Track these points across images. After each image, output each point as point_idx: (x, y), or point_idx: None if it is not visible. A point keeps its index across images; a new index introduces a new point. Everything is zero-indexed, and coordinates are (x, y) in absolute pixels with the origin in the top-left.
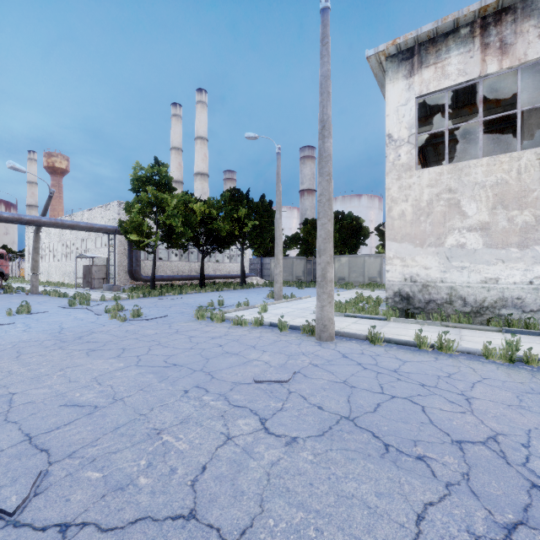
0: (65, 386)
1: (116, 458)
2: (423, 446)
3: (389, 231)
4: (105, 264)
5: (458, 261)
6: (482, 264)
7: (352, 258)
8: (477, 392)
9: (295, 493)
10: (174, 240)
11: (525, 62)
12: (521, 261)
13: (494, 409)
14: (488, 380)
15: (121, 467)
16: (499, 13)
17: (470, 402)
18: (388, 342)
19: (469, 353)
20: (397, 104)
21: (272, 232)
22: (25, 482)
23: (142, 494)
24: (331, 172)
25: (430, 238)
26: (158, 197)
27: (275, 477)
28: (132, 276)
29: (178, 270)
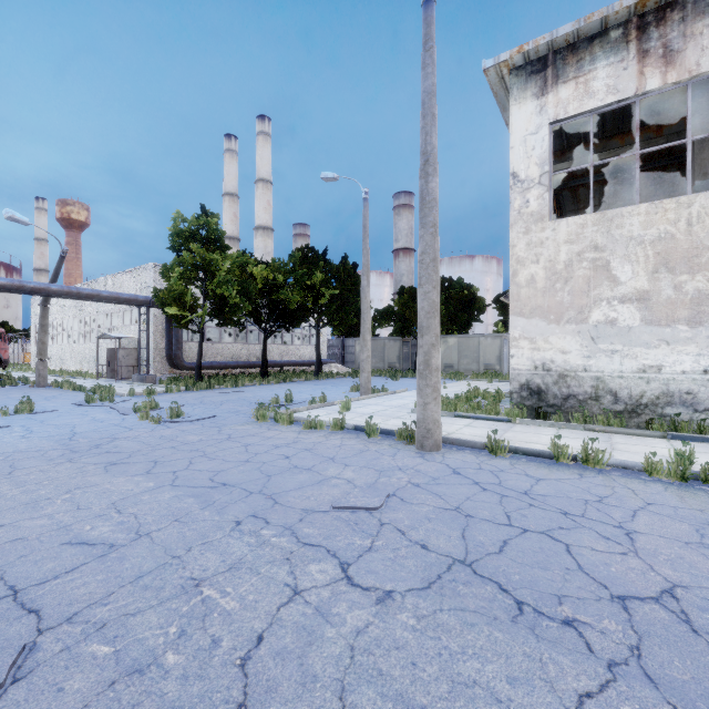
0: (71, 514)
1: (135, 623)
2: (572, 605)
3: (514, 303)
4: (135, 347)
5: (607, 342)
6: (639, 347)
7: (462, 339)
8: (640, 524)
9: (391, 678)
10: (227, 315)
11: (697, 75)
12: (693, 342)
13: (666, 549)
14: (655, 506)
15: (140, 638)
16: (663, 9)
17: (632, 538)
18: (514, 452)
19: (625, 467)
20: (525, 132)
21: (358, 304)
22: (1, 661)
23: (168, 680)
24: (436, 222)
25: (569, 312)
26: (205, 257)
27: (362, 653)
28: (171, 362)
29: (233, 355)
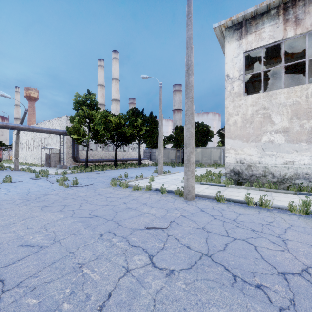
0: (24, 231)
1: (50, 287)
2: (260, 277)
3: (227, 133)
4: (58, 152)
5: (269, 151)
6: (284, 153)
7: (203, 149)
8: (288, 236)
9: None
10: (99, 138)
11: (310, 30)
12: (308, 151)
13: (302, 248)
14: (294, 226)
15: (51, 295)
16: (295, 0)
17: (285, 242)
18: (228, 200)
19: (279, 208)
20: (232, 56)
21: (157, 134)
22: None
23: None
24: (193, 96)
25: (252, 137)
26: (89, 113)
27: (159, 303)
28: (74, 159)
29: (101, 156)
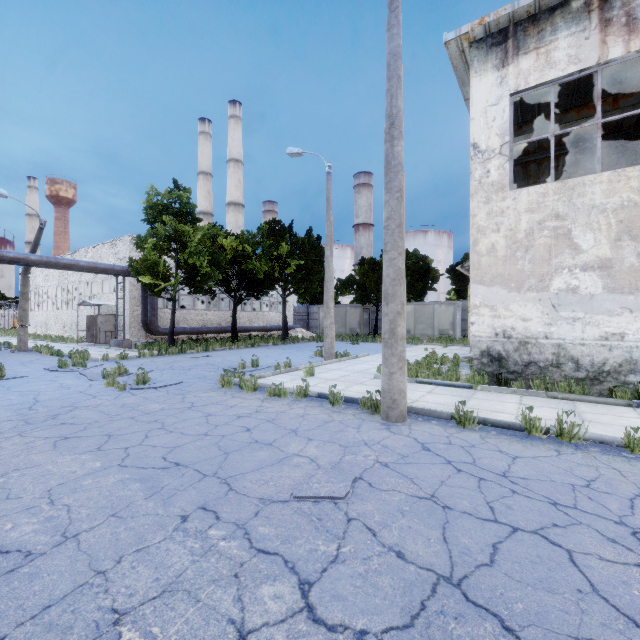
0: None
1: None
2: None
3: (474, 271)
4: (113, 313)
5: (568, 310)
6: (601, 314)
7: (418, 306)
8: None
9: None
10: (198, 284)
11: None
12: None
13: None
14: None
15: None
16: None
17: None
18: (482, 423)
19: (603, 442)
20: (486, 103)
21: (321, 274)
22: None
23: None
24: (402, 187)
25: (530, 280)
26: (178, 229)
27: None
28: (146, 328)
29: (205, 321)
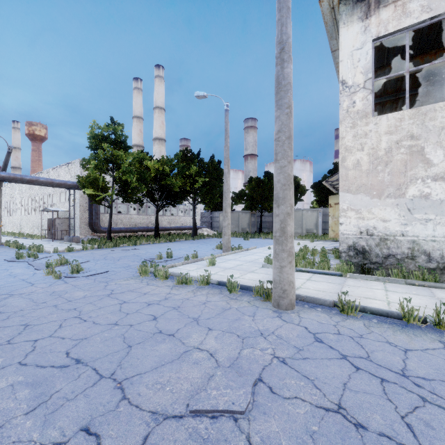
0: None
1: None
2: None
3: (343, 182)
4: (67, 217)
5: (421, 212)
6: None
7: None
8: None
9: None
10: (129, 195)
11: None
12: None
13: None
14: None
15: None
16: None
17: None
18: (362, 311)
19: None
20: (352, 48)
21: (221, 189)
22: None
23: None
24: (291, 104)
25: (389, 188)
26: (113, 154)
27: None
28: (92, 228)
29: (136, 222)
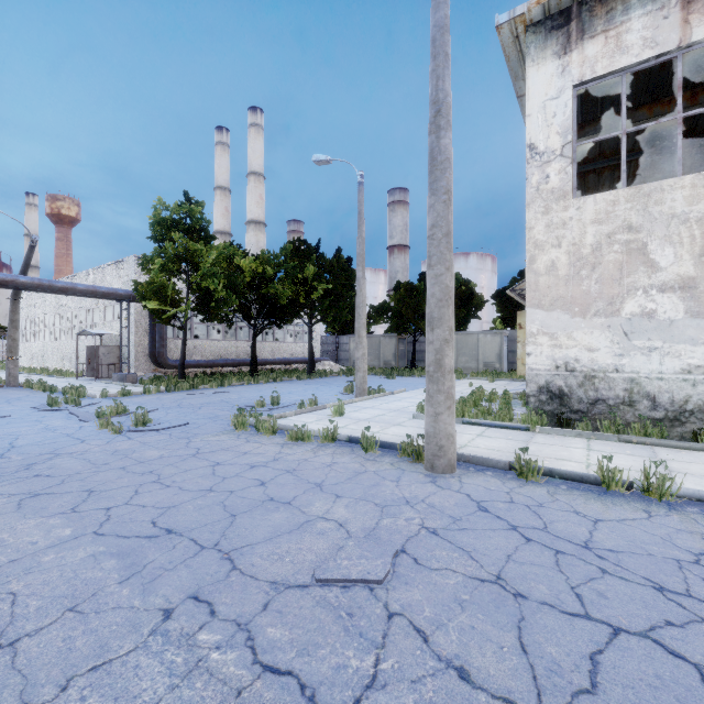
0: None
1: None
2: None
3: (531, 293)
4: (117, 344)
5: (643, 338)
6: (683, 343)
7: (461, 336)
8: None
9: None
10: (212, 311)
11: None
12: None
13: None
14: None
15: None
16: None
17: None
18: (548, 474)
19: (701, 500)
20: (544, 97)
21: (352, 301)
22: None
23: None
24: (450, 188)
25: (597, 303)
26: (189, 248)
27: None
28: (154, 361)
29: (221, 352)
